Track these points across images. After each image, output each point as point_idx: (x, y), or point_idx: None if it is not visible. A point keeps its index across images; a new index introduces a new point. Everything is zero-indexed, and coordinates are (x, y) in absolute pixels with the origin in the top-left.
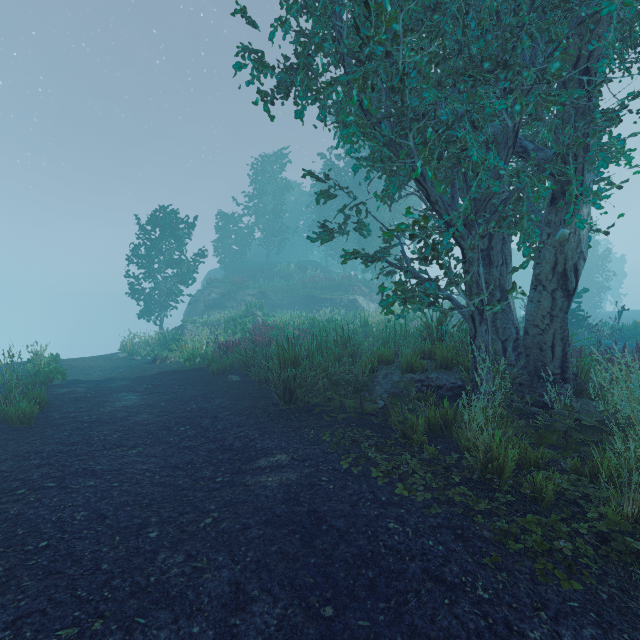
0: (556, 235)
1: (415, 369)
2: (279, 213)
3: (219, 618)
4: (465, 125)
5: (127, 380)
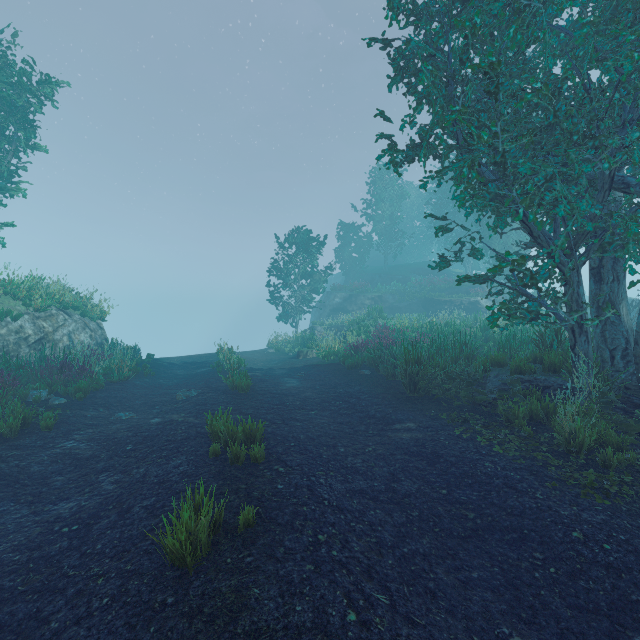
0: None
1: (523, 371)
2: (396, 218)
3: (386, 483)
4: (555, 187)
5: (283, 370)
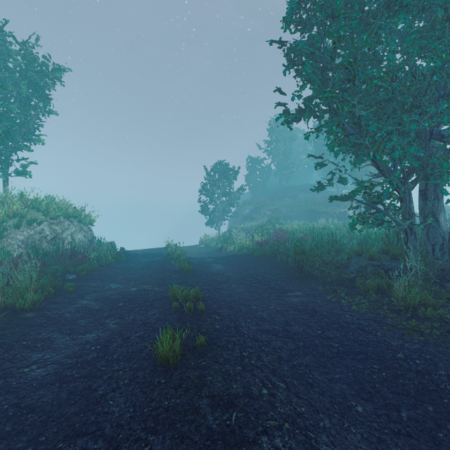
0: None
1: (374, 259)
2: (288, 153)
3: (282, 327)
4: (393, 139)
5: (211, 258)
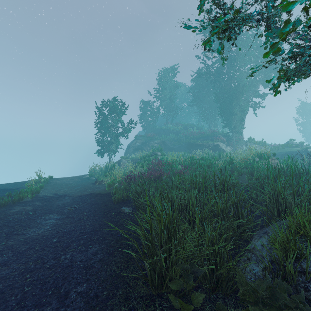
0: None
1: None
2: (173, 99)
3: None
4: None
5: (70, 198)
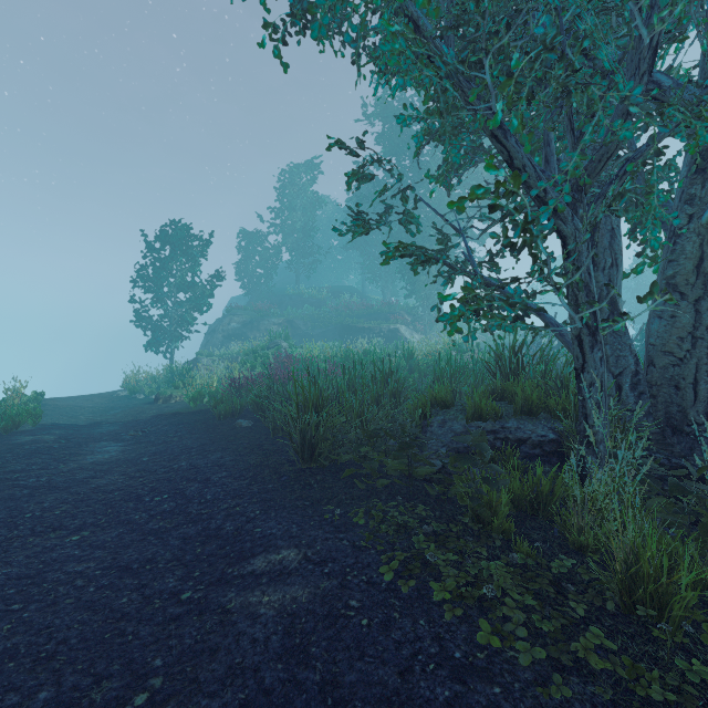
0: (702, 217)
1: (485, 415)
2: (310, 231)
3: None
4: (585, 19)
5: (117, 424)
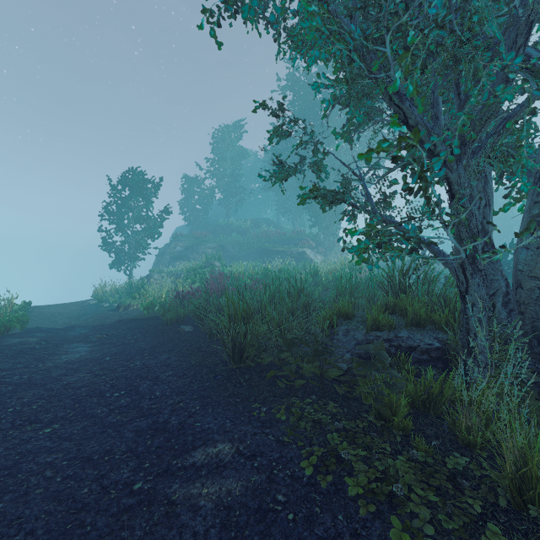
0: None
1: (382, 326)
2: (237, 176)
3: None
4: None
5: (87, 328)
